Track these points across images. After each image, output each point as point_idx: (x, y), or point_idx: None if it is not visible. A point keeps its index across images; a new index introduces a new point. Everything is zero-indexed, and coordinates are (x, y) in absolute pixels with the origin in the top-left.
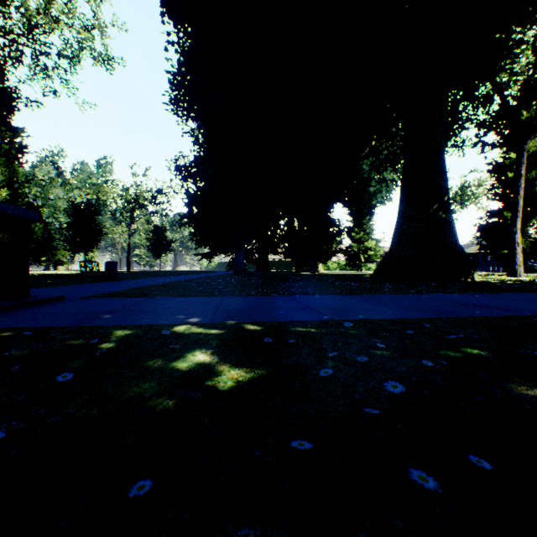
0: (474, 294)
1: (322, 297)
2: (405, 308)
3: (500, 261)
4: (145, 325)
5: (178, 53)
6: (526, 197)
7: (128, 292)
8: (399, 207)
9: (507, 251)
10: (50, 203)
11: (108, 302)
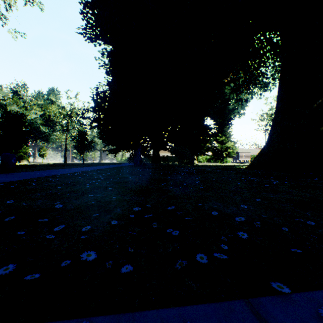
0: None
1: None
2: None
3: None
4: None
5: None
6: None
7: None
8: (279, 105)
9: None
10: None
11: None
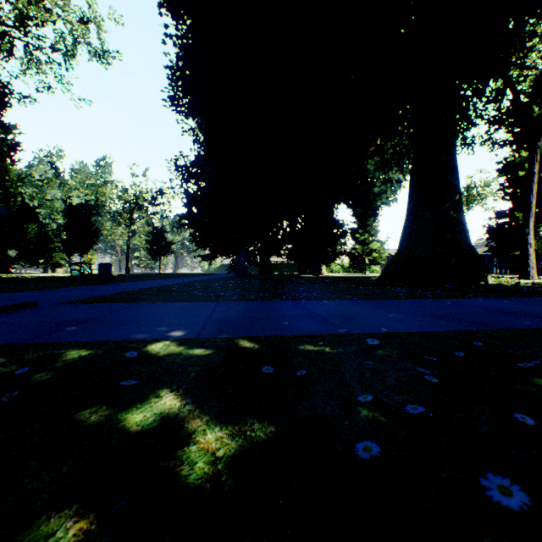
0: (499, 298)
1: (331, 302)
2: (432, 316)
3: (507, 263)
4: (112, 342)
5: (176, 45)
6: (538, 197)
7: (115, 296)
8: (408, 206)
9: (519, 252)
10: (47, 204)
11: (85, 309)
